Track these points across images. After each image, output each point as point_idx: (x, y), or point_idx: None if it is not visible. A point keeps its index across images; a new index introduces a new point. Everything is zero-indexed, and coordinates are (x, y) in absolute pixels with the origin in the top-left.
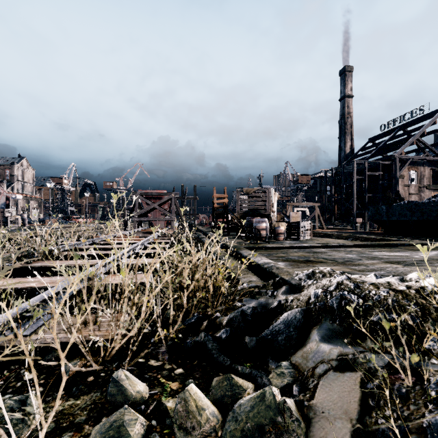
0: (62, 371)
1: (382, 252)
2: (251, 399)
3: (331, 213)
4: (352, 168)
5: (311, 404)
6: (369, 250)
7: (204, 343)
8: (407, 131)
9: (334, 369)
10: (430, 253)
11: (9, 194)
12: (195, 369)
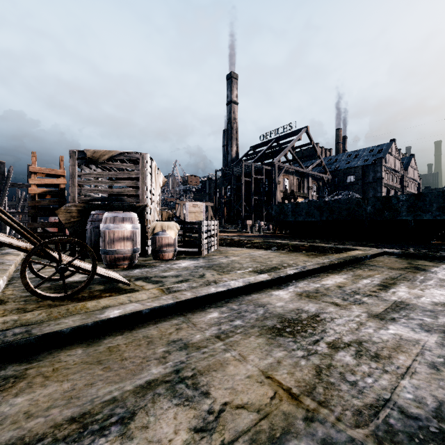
0: None
1: (409, 290)
2: None
3: (222, 215)
4: (239, 171)
5: None
6: (361, 279)
7: None
8: (281, 143)
9: None
10: None
11: None
12: None
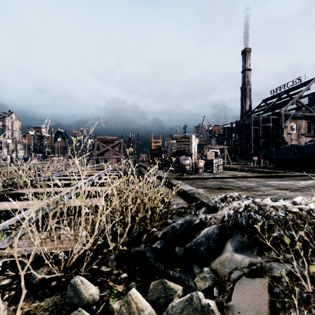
0: (22, 285)
1: (274, 181)
2: (181, 302)
3: (236, 153)
4: (250, 121)
5: (229, 305)
6: (264, 179)
7: (144, 253)
8: (289, 94)
9: (246, 275)
10: (308, 182)
11: (1, 139)
12: (136, 274)
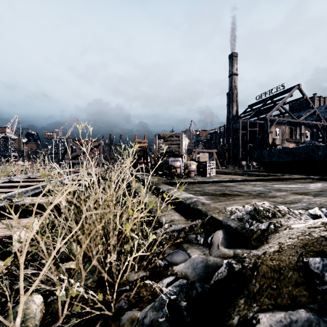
0: None
1: (281, 185)
2: None
3: (224, 158)
4: (238, 125)
5: None
6: (268, 183)
7: None
8: (274, 100)
9: None
10: (317, 185)
11: None
12: None
